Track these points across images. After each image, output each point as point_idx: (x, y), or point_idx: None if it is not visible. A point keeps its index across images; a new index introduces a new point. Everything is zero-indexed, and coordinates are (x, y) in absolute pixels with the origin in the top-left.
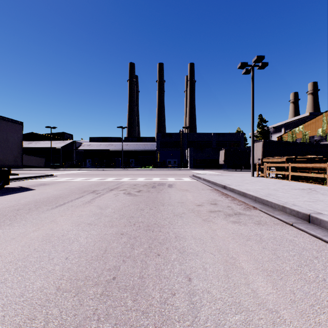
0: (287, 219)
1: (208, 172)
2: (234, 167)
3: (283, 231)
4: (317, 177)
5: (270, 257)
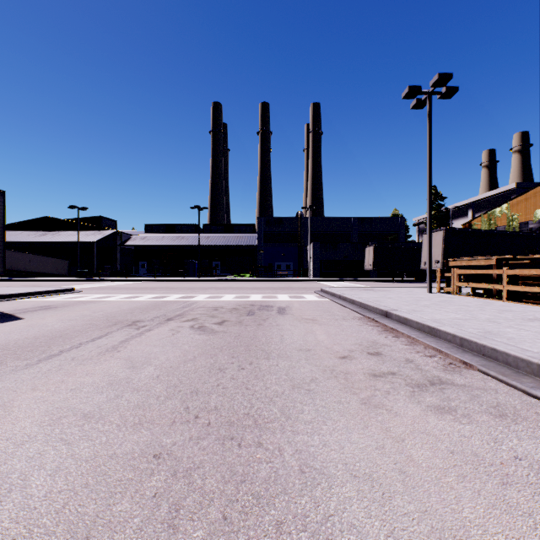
0: None
1: (346, 284)
2: (389, 276)
3: None
4: None
5: None
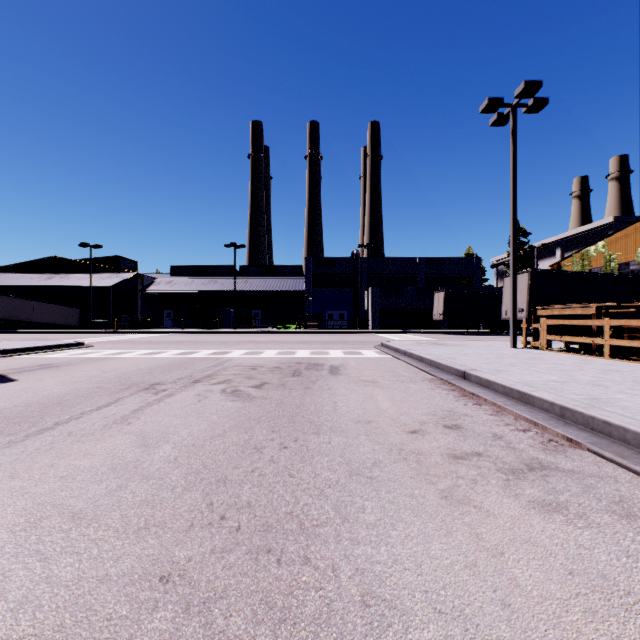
0: None
1: (411, 337)
2: (463, 327)
3: None
4: None
5: None
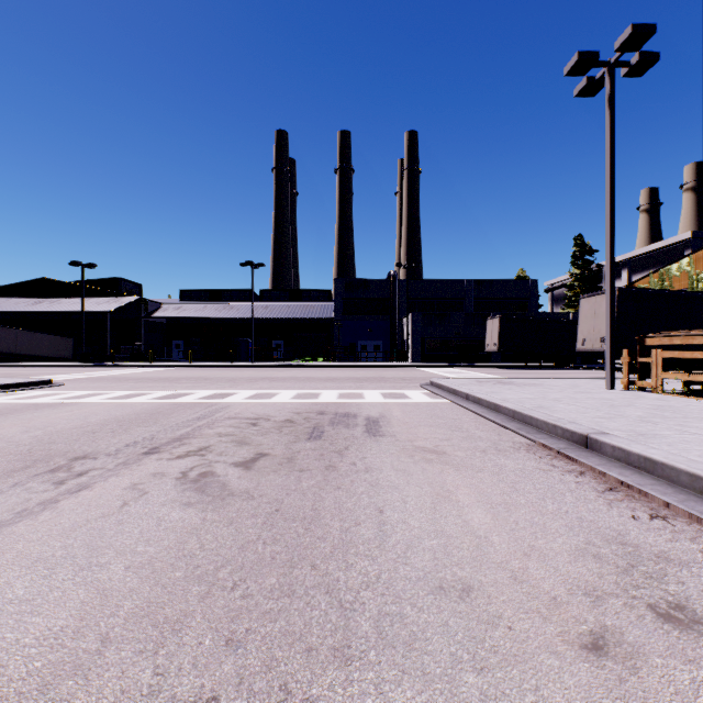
0: None
1: (462, 372)
2: (519, 360)
3: None
4: None
5: None
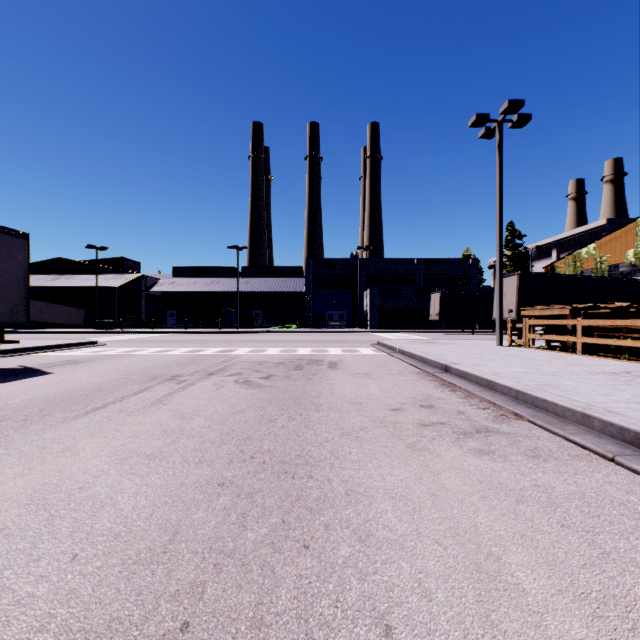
0: (599, 444)
1: (408, 336)
2: (459, 327)
3: (597, 477)
4: (635, 346)
5: (585, 552)
